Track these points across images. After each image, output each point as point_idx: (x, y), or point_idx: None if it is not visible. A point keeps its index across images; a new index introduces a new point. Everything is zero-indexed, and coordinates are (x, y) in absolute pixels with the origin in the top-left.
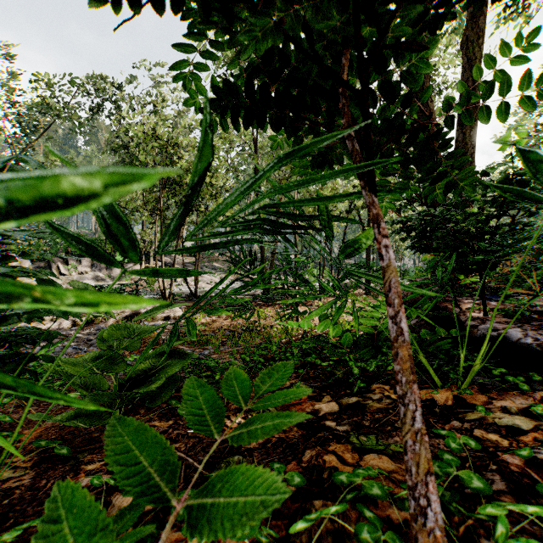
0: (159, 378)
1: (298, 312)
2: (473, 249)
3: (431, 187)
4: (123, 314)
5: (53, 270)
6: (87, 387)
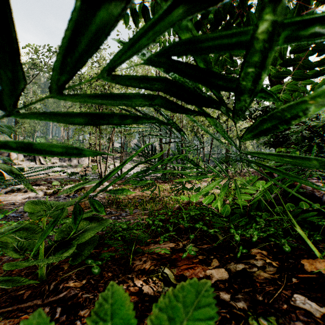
0: (72, 246)
1: (186, 188)
2: (321, 141)
3: (318, 74)
4: None
5: (37, 161)
6: (22, 248)
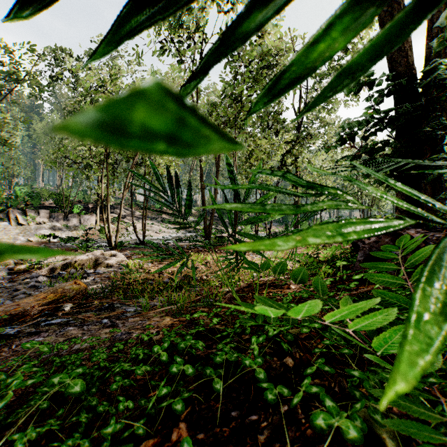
0: None
1: (254, 265)
2: None
3: None
4: (63, 261)
5: (12, 220)
6: None
